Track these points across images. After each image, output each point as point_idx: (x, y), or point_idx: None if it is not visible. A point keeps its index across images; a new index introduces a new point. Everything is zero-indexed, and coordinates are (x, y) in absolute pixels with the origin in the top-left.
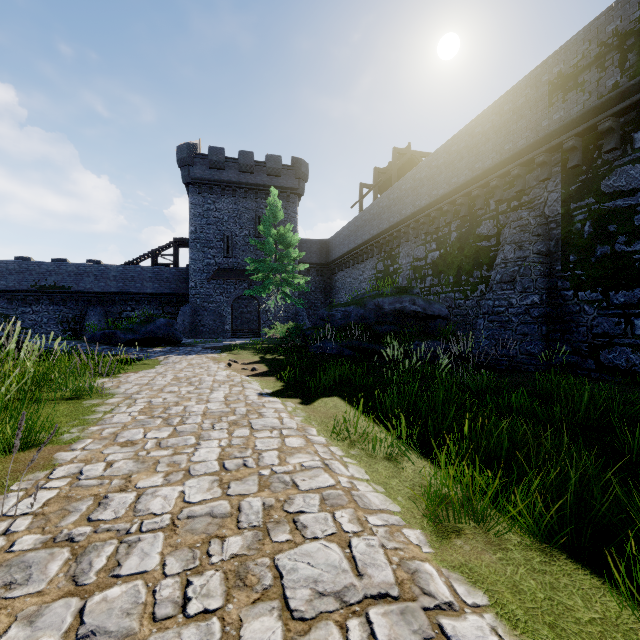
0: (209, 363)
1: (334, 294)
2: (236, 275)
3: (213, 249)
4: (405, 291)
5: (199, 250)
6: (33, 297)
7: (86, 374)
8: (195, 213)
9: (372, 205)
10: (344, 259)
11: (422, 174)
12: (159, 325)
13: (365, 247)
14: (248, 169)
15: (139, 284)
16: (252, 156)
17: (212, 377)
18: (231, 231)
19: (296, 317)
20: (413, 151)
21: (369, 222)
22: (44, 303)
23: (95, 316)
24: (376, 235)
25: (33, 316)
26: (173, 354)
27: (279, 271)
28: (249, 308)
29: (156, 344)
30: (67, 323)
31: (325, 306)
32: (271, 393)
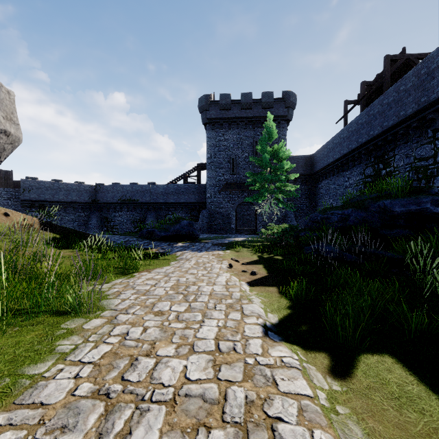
0: (213, 262)
1: (318, 199)
2: (239, 187)
3: (222, 169)
4: (419, 191)
5: (213, 170)
6: (119, 206)
7: (83, 283)
8: (210, 144)
9: (360, 115)
10: (328, 169)
11: (431, 66)
12: (183, 225)
13: (351, 155)
14: (248, 106)
15: (176, 196)
16: (251, 96)
17: (210, 286)
18: (235, 155)
19: (285, 218)
20: (408, 55)
21: (356, 132)
22: (125, 210)
23: (151, 218)
24: (365, 142)
25: (119, 218)
26: (188, 250)
27: (273, 181)
28: (248, 211)
29: (181, 239)
30: (136, 222)
31: (309, 209)
32: (277, 325)
